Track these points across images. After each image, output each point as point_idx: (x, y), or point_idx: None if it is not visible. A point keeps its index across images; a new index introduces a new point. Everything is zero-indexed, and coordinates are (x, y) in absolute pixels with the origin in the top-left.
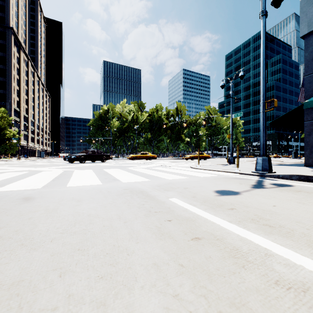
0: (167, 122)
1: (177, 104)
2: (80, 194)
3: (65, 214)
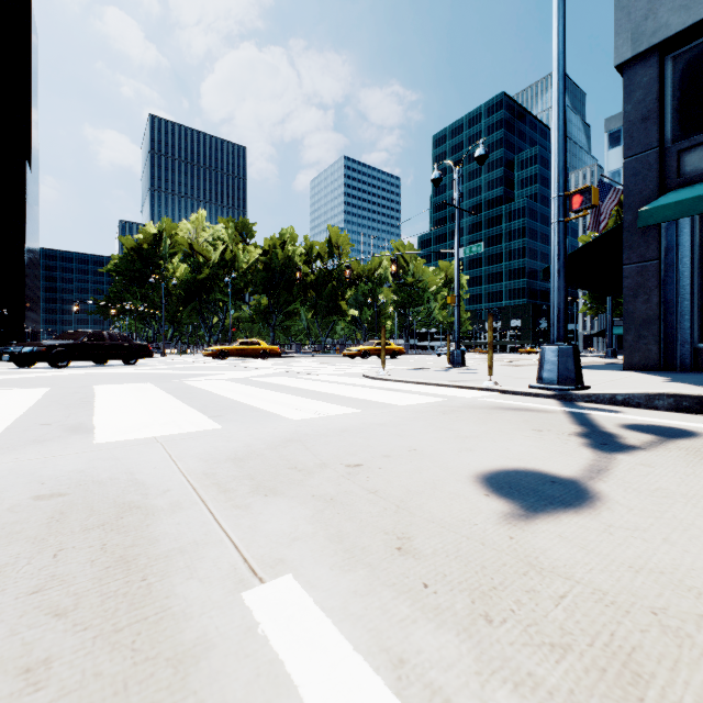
0: (306, 271)
1: (331, 232)
2: None
3: None
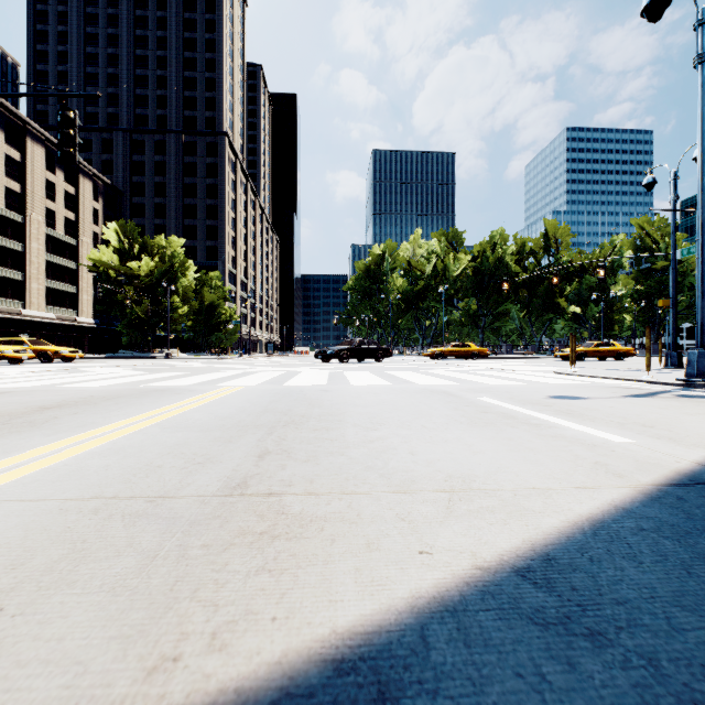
0: (517, 271)
1: (546, 225)
2: (373, 391)
3: (371, 399)
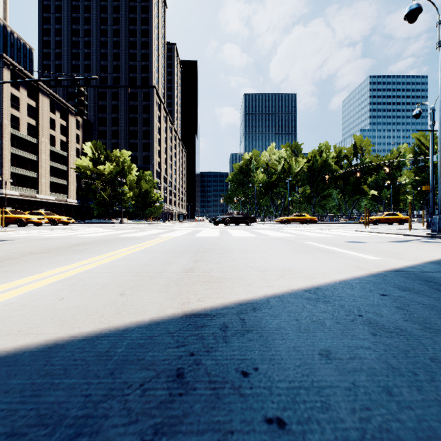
0: (336, 168)
1: (355, 139)
2: (246, 239)
3: (245, 242)
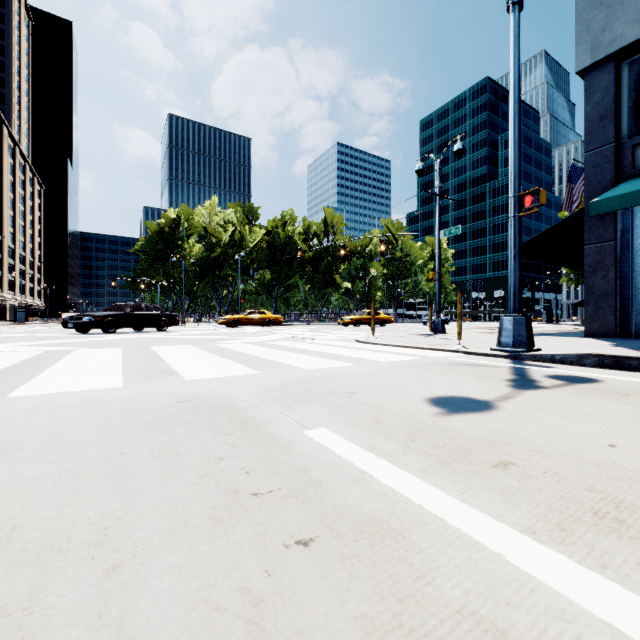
0: (304, 249)
1: (326, 213)
2: (25, 425)
3: None
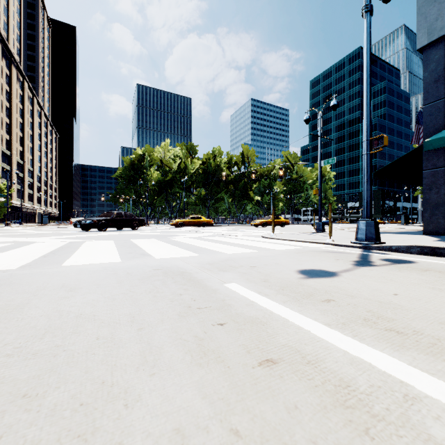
0: (228, 173)
1: (243, 148)
2: (78, 279)
3: (34, 316)
